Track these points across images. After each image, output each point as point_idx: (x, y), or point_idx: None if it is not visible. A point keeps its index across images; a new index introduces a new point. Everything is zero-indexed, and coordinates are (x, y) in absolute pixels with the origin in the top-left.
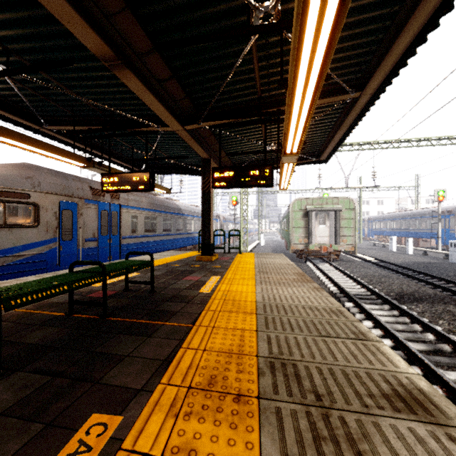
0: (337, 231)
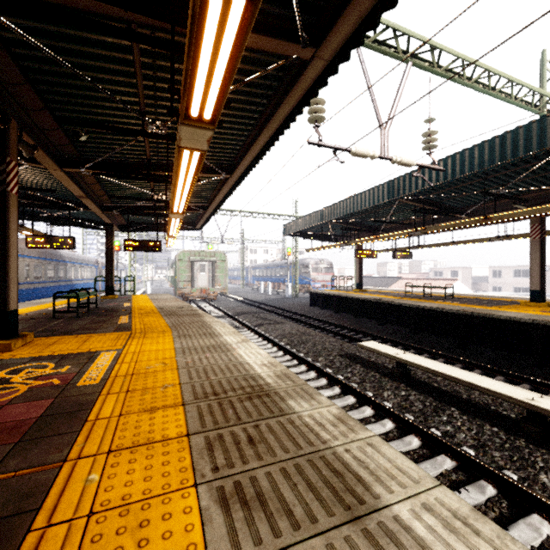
0: (213, 277)
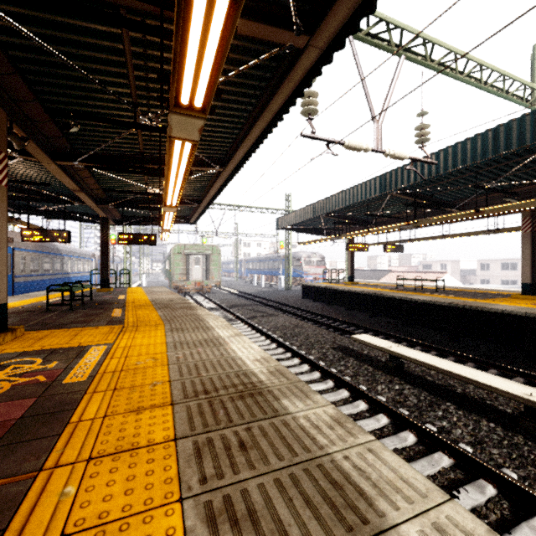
0: (207, 270)
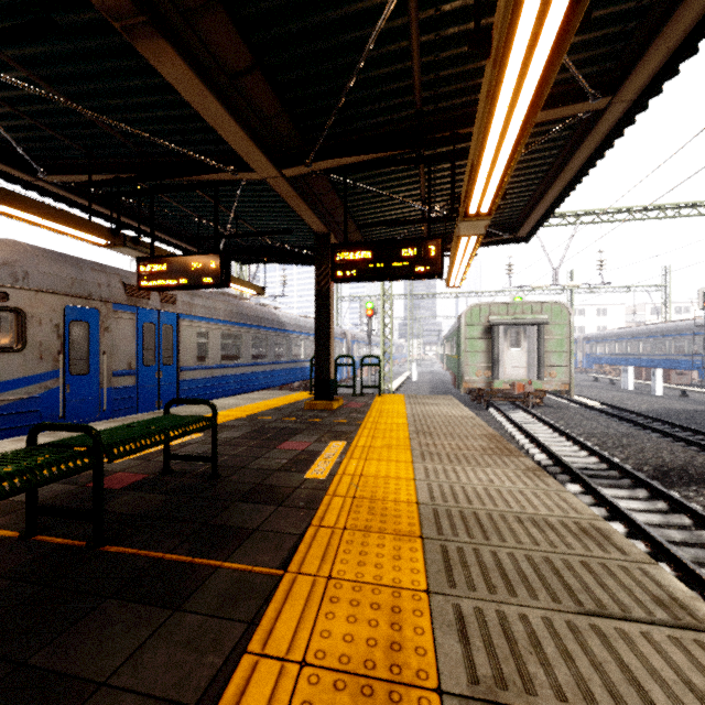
0: (541, 357)
